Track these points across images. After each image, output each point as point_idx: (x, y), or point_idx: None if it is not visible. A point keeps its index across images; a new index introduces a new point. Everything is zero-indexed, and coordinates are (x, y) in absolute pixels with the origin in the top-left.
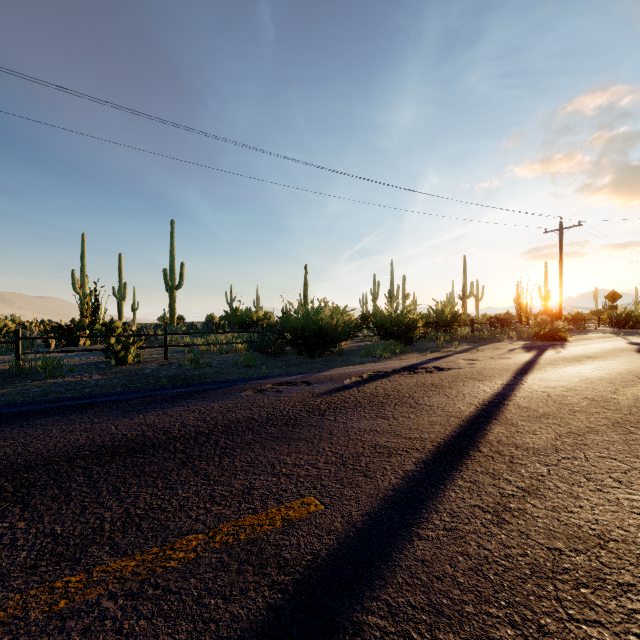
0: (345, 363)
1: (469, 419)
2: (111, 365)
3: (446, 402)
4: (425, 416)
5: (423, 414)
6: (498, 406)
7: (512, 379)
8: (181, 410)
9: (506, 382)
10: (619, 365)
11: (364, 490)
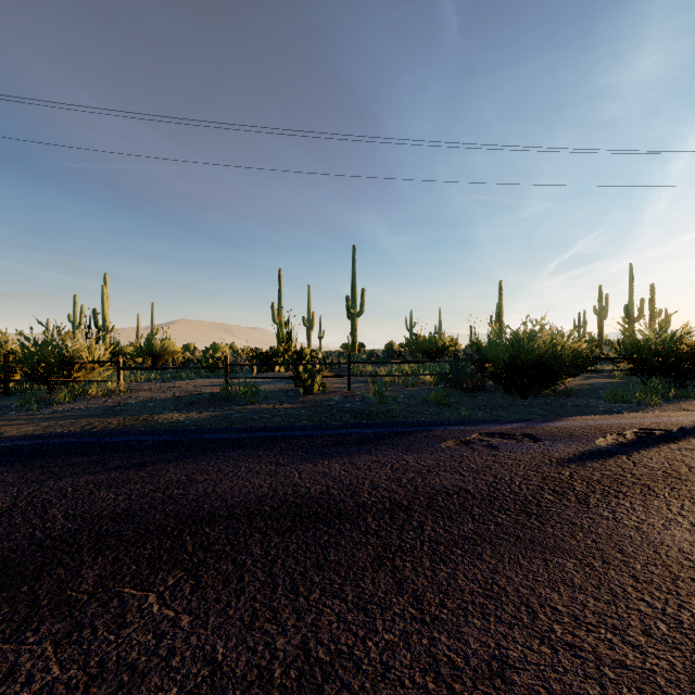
0: (580, 409)
1: None
2: (299, 393)
3: None
4: None
5: None
6: None
7: None
8: (369, 460)
9: None
10: None
11: None
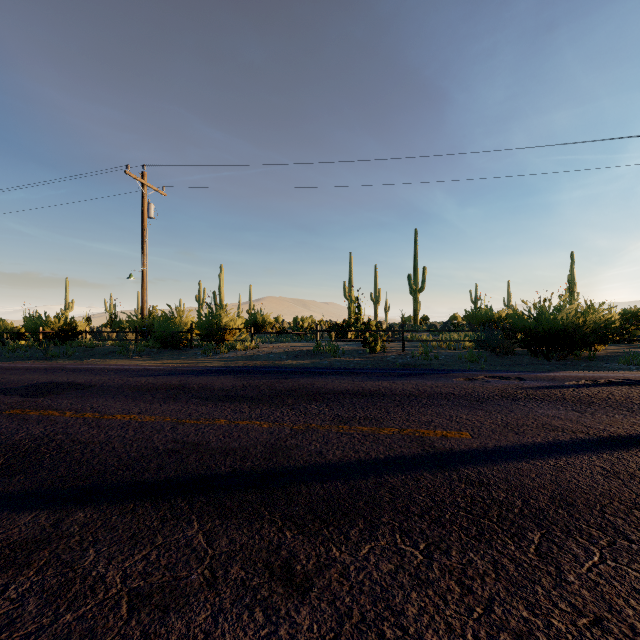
0: (588, 368)
1: None
2: (366, 352)
3: None
4: (635, 419)
5: (635, 417)
6: None
7: None
8: (404, 382)
9: None
10: None
11: (507, 438)
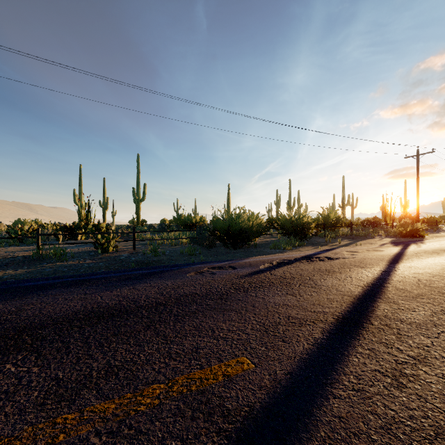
0: (259, 253)
1: (359, 297)
2: (98, 253)
3: (338, 284)
4: (324, 294)
5: (322, 293)
6: (380, 288)
7: (387, 267)
8: (145, 286)
9: (383, 269)
10: None
11: (284, 353)
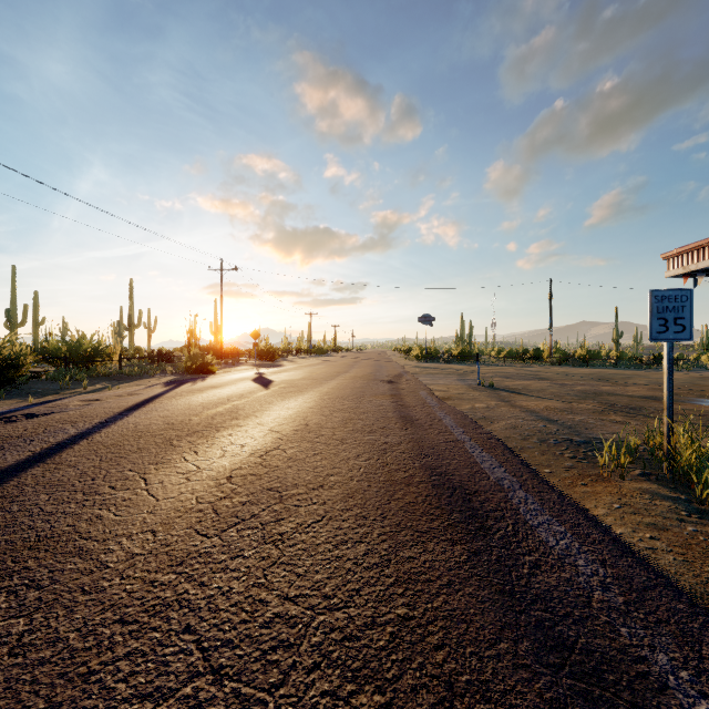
0: None
1: (5, 469)
2: None
3: None
4: None
5: None
6: (64, 447)
7: (116, 416)
8: None
9: (105, 420)
10: (228, 392)
11: None
